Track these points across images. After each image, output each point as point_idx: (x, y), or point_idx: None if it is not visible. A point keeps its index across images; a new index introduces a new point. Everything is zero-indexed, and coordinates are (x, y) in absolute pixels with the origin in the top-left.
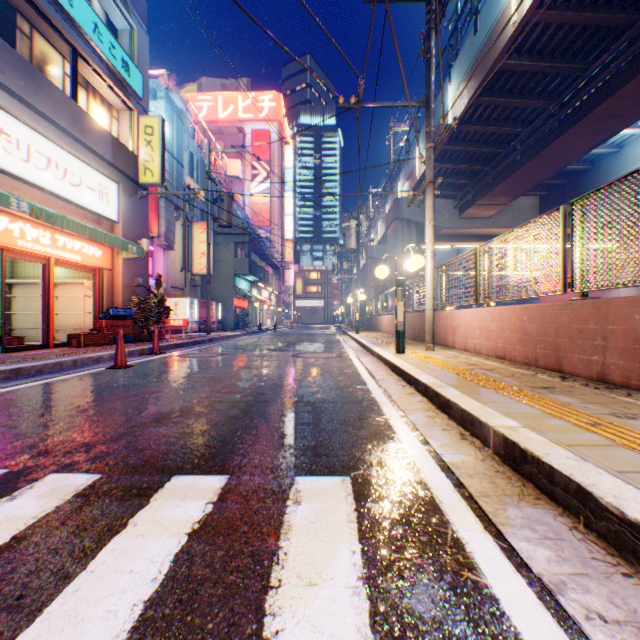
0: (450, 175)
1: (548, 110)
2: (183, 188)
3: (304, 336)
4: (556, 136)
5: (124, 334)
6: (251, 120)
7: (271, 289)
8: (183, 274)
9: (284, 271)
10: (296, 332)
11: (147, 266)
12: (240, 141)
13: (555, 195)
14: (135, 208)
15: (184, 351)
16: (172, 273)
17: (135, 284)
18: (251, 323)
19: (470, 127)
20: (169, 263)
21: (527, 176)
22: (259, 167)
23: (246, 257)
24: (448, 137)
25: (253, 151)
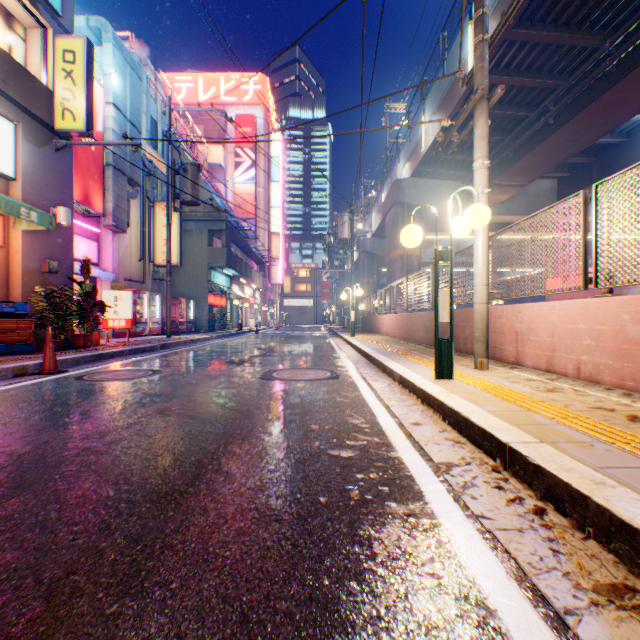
0: (461, 150)
1: (602, 48)
2: (140, 159)
3: (289, 339)
4: (612, 83)
5: (17, 341)
6: (234, 104)
7: (255, 286)
8: (142, 264)
9: (270, 267)
10: (281, 334)
11: (70, 246)
12: (222, 126)
13: (579, 176)
14: (47, 163)
15: (104, 366)
16: (126, 262)
17: (46, 269)
18: (230, 323)
19: (496, 78)
20: (121, 250)
21: (559, 145)
22: (243, 154)
23: (223, 247)
24: (467, 93)
25: (237, 137)
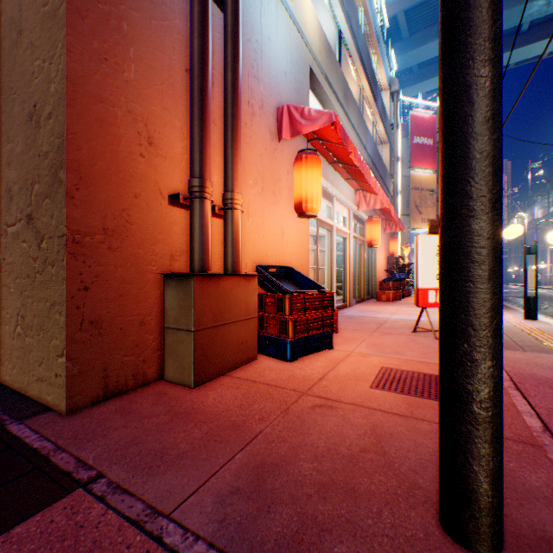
0: None
1: None
2: None
3: None
4: None
5: None
6: None
7: None
8: None
9: None
10: None
11: None
12: None
13: None
14: None
15: None
16: None
17: None
18: None
19: None
20: None
21: None
22: None
23: None
24: None
25: None
